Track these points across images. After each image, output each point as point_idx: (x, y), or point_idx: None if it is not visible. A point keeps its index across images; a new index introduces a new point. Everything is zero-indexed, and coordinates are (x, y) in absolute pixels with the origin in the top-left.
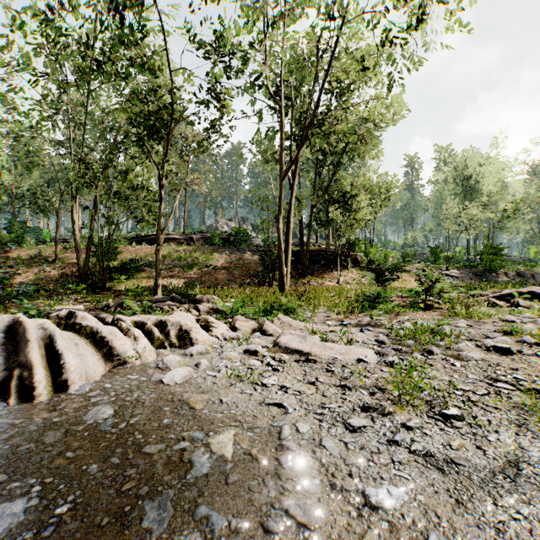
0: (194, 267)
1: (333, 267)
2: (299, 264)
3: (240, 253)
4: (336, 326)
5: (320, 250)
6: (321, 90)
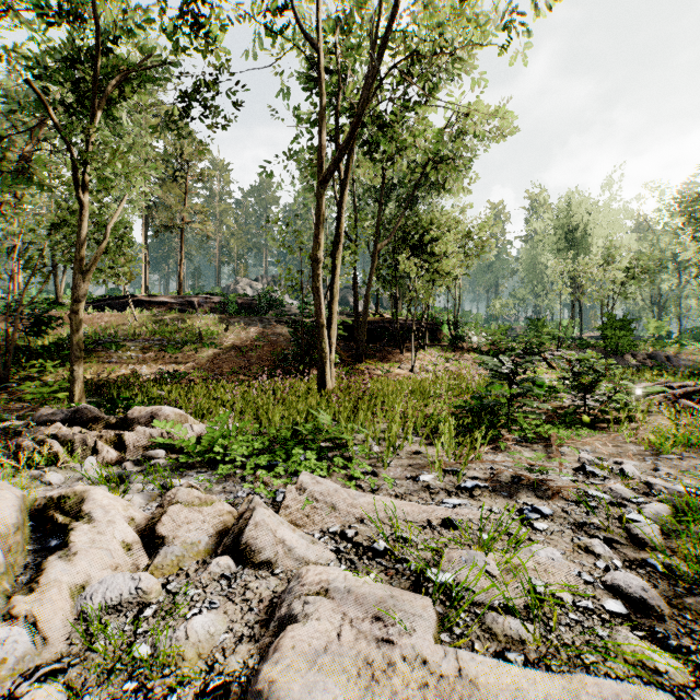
0: (185, 347)
1: (404, 345)
2: (352, 342)
3: (262, 325)
4: (448, 497)
5: (383, 321)
6: (395, 16)
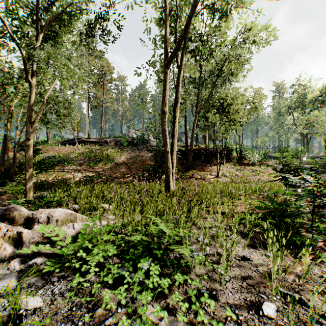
0: (100, 163)
1: (212, 162)
2: (184, 160)
3: (138, 151)
4: None
5: (200, 149)
6: None
